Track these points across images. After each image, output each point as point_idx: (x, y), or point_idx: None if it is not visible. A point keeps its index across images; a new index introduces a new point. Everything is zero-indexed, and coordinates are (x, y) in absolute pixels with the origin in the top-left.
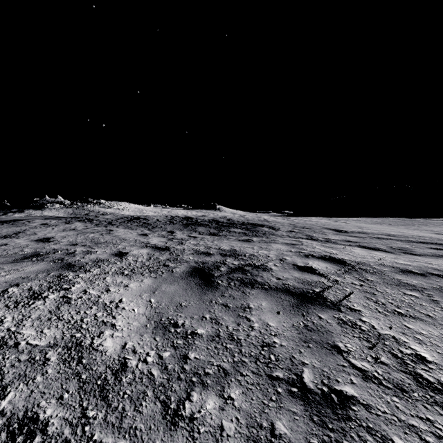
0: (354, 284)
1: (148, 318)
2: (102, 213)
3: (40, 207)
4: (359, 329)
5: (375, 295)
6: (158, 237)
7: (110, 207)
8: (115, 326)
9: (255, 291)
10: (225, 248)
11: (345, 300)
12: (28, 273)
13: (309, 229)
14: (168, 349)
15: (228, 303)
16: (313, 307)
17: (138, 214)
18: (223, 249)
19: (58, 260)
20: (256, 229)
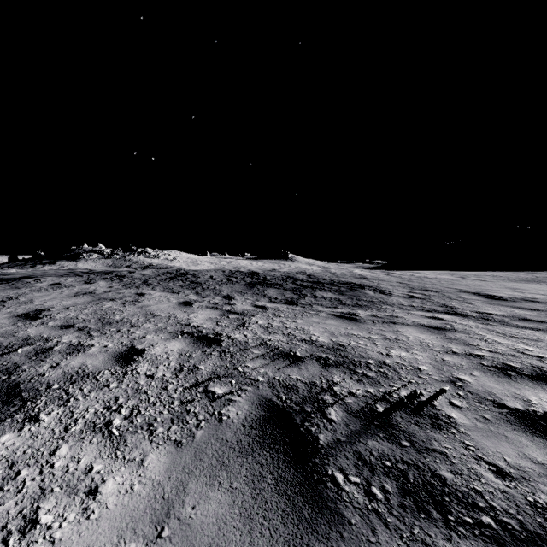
0: None
1: None
2: (147, 265)
3: (75, 257)
4: None
5: None
6: (207, 309)
7: (157, 257)
8: None
9: None
10: (320, 339)
11: None
12: None
13: (436, 292)
14: None
15: None
16: None
17: (190, 266)
18: (318, 343)
19: (3, 374)
20: (355, 293)
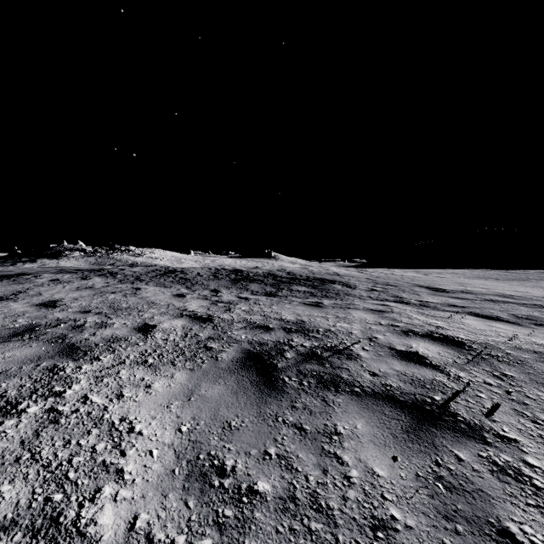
0: (488, 384)
1: (177, 454)
2: (131, 263)
3: (56, 255)
4: (532, 486)
5: (528, 406)
6: (199, 300)
7: (141, 255)
8: (123, 473)
9: (342, 399)
10: (288, 318)
11: (486, 419)
12: (10, 364)
13: (394, 287)
14: (208, 530)
15: (302, 423)
16: (441, 434)
17: (175, 264)
18: (286, 320)
19: (58, 339)
20: (326, 287)
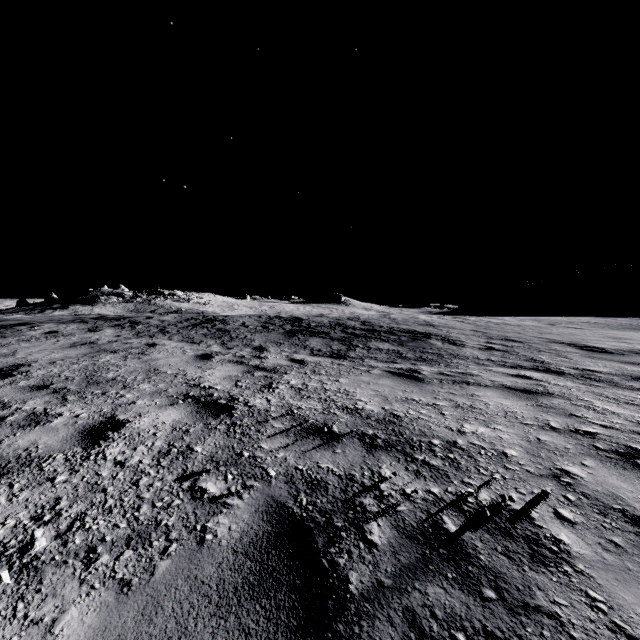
0: None
1: None
2: (174, 310)
3: (91, 301)
4: None
5: None
6: (229, 365)
7: (187, 300)
8: None
9: None
10: (368, 406)
11: None
12: None
13: (520, 343)
14: None
15: None
16: None
17: (226, 311)
18: (364, 413)
19: None
20: (418, 343)
